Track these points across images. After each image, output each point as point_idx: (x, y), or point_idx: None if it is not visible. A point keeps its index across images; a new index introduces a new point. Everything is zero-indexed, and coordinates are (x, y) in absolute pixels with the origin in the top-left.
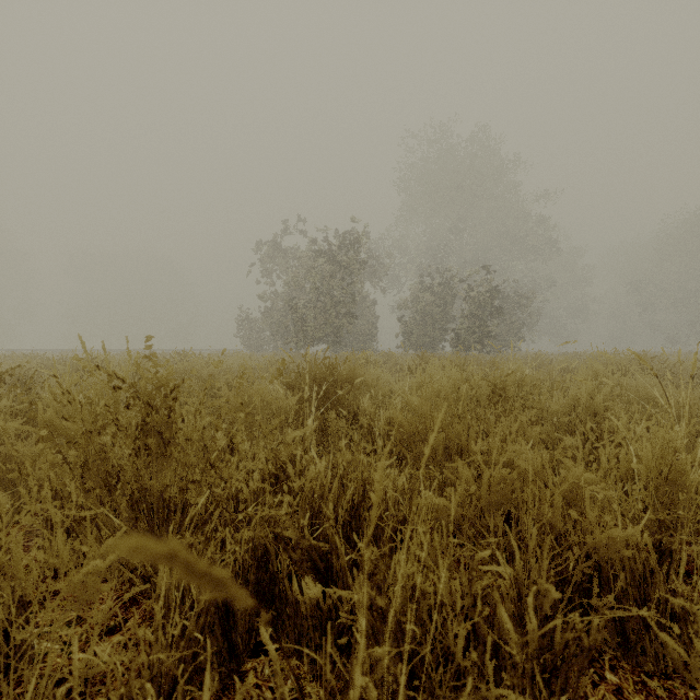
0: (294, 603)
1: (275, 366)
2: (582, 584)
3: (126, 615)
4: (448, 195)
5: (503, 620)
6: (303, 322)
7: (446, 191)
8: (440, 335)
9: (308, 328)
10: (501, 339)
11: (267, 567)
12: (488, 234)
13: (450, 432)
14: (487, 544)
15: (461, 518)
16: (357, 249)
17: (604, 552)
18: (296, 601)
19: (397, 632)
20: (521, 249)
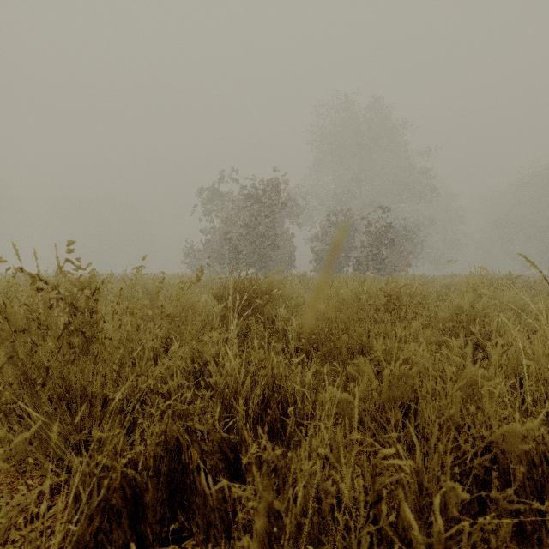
0: (203, 494)
1: (210, 284)
2: (479, 475)
3: (51, 502)
4: (351, 151)
5: (407, 519)
6: (236, 251)
7: (349, 148)
8: (344, 261)
9: (240, 256)
10: (393, 265)
11: (179, 458)
12: (382, 182)
13: (352, 333)
14: (387, 436)
15: (363, 412)
16: (278, 193)
17: (503, 446)
18: (204, 492)
19: (297, 537)
20: (408, 194)
